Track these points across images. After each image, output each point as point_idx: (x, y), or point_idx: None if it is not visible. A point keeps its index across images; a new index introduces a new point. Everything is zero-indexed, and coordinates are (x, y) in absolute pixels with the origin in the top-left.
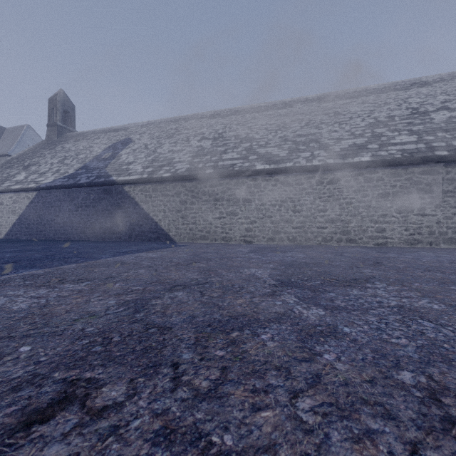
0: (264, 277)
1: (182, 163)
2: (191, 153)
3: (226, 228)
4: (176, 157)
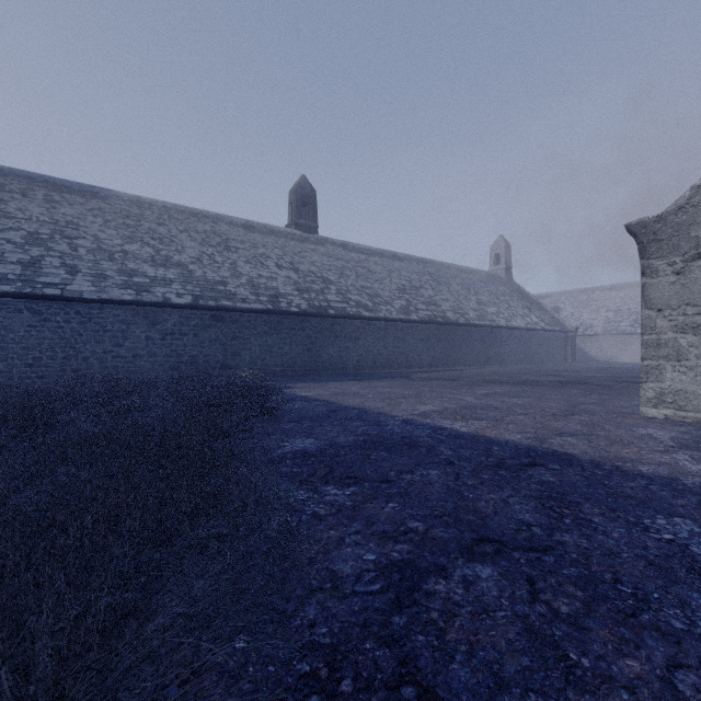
0: (629, 363)
1: (598, 327)
2: (602, 321)
3: (622, 355)
4: (594, 323)
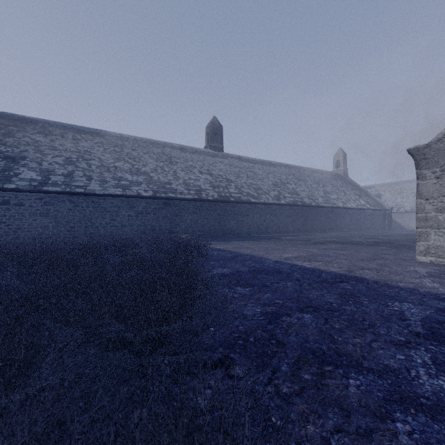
0: None
1: (408, 207)
2: (410, 203)
3: None
4: (404, 204)
